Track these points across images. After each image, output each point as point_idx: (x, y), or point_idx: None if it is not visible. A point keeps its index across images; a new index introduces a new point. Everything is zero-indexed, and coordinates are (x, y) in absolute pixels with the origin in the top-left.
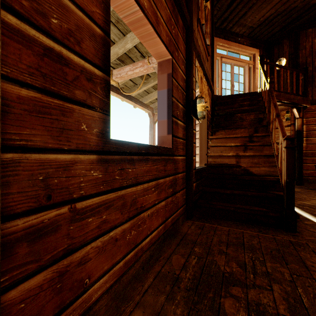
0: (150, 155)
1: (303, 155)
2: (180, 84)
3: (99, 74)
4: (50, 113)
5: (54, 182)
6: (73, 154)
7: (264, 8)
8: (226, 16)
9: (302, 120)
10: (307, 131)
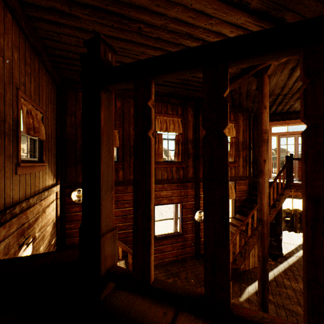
0: (168, 238)
1: None
2: (189, 207)
3: None
4: None
5: None
6: None
7: None
8: (273, 110)
9: None
10: None
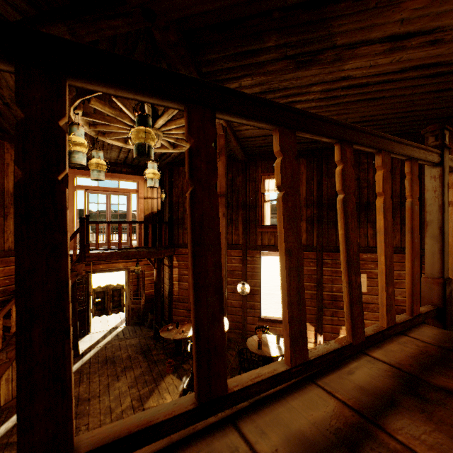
0: None
1: (177, 300)
2: None
3: None
4: None
5: None
6: None
7: (111, 152)
8: None
9: (157, 271)
10: (179, 274)
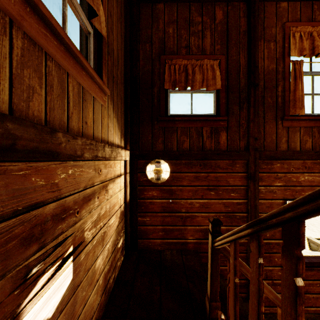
0: (315, 267)
1: None
2: None
3: (282, 241)
4: (266, 257)
5: (267, 274)
6: (272, 267)
7: None
8: None
9: None
10: None
